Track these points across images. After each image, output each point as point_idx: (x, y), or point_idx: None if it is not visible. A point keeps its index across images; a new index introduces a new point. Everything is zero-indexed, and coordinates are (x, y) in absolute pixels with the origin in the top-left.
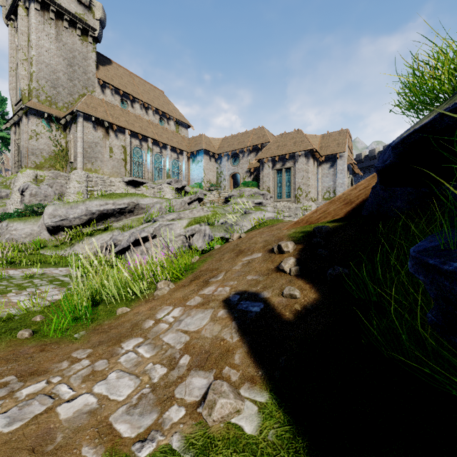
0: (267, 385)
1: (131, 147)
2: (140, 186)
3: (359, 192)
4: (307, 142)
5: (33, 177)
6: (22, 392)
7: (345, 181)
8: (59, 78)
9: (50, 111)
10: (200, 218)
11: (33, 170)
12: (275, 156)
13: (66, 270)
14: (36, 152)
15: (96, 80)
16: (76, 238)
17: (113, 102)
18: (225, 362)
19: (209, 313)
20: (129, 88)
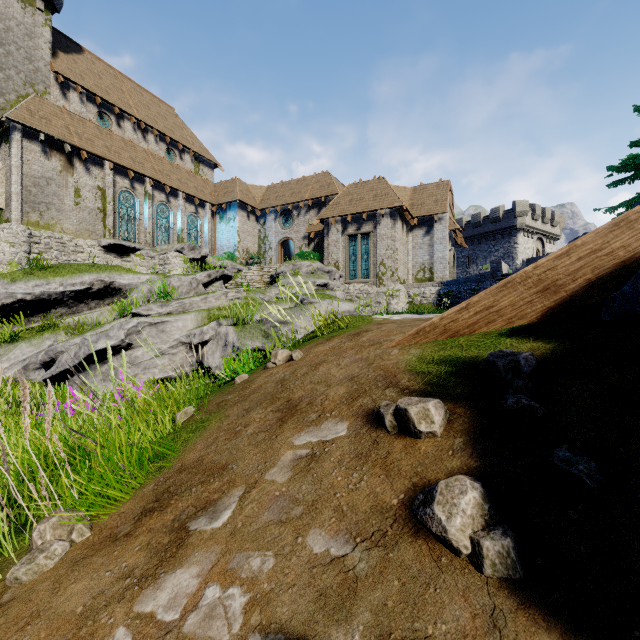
0: None
1: (115, 190)
2: (129, 254)
3: (578, 263)
4: (393, 196)
5: None
6: None
7: (446, 254)
8: None
9: None
10: (220, 310)
11: None
12: (346, 215)
13: None
14: None
15: (52, 74)
16: None
17: (84, 114)
18: None
19: None
20: (113, 96)
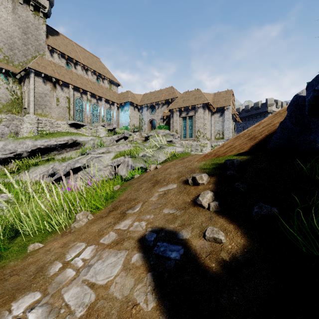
0: None
1: (74, 98)
2: (80, 127)
3: (262, 128)
4: (204, 98)
5: None
6: None
7: (230, 126)
8: (15, 42)
9: (7, 68)
10: (124, 151)
11: None
12: (181, 107)
13: (7, 196)
14: None
15: (46, 46)
16: (23, 168)
17: (60, 64)
18: None
19: (122, 257)
20: (73, 54)
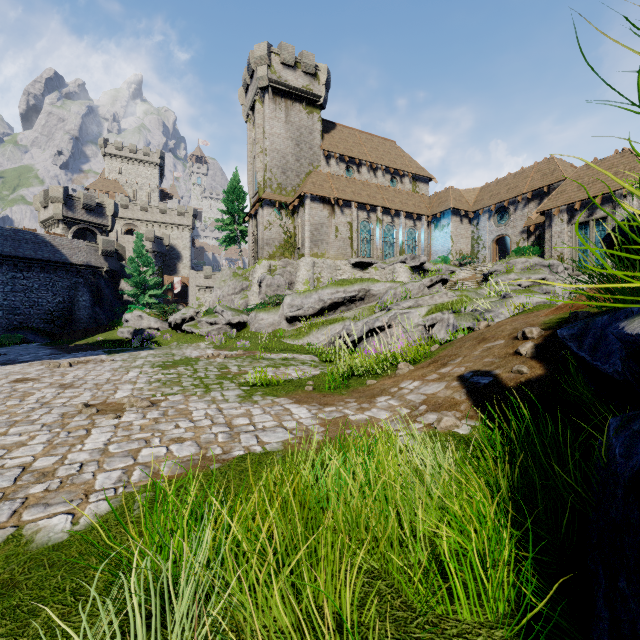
0: (481, 419)
1: (358, 222)
2: (368, 267)
3: None
4: None
5: (267, 268)
6: (325, 409)
7: None
8: (288, 161)
9: (280, 198)
10: (442, 304)
11: (267, 260)
12: (573, 203)
13: (309, 357)
14: (269, 242)
15: (321, 152)
16: (311, 328)
17: (338, 172)
18: (453, 409)
19: (444, 384)
20: (355, 151)
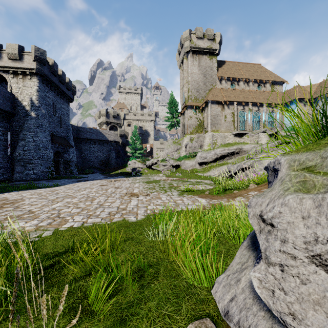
0: None
1: (237, 112)
2: (243, 136)
3: None
4: None
5: (189, 138)
6: (212, 200)
7: None
8: (199, 85)
9: (196, 104)
10: None
11: (189, 135)
12: None
13: (209, 181)
14: (190, 126)
15: (217, 78)
16: (210, 168)
17: (226, 87)
18: None
19: None
20: (236, 74)
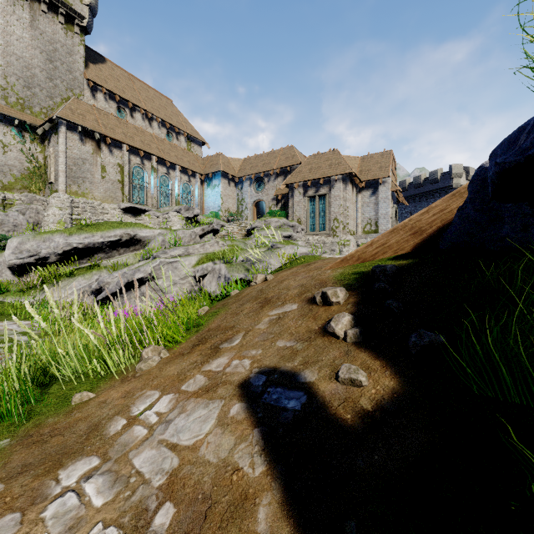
0: None
1: (130, 166)
2: (141, 214)
3: (433, 217)
4: (345, 164)
5: None
6: None
7: (388, 211)
8: (35, 75)
9: (22, 117)
10: (214, 254)
11: None
12: (307, 181)
13: (28, 325)
14: (3, 169)
15: (85, 81)
16: (51, 280)
17: (107, 109)
18: (239, 527)
19: (216, 409)
20: (128, 94)
